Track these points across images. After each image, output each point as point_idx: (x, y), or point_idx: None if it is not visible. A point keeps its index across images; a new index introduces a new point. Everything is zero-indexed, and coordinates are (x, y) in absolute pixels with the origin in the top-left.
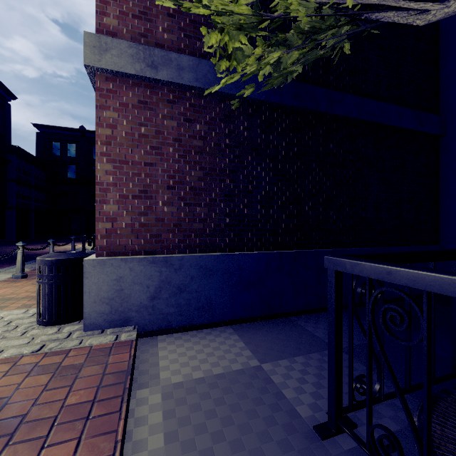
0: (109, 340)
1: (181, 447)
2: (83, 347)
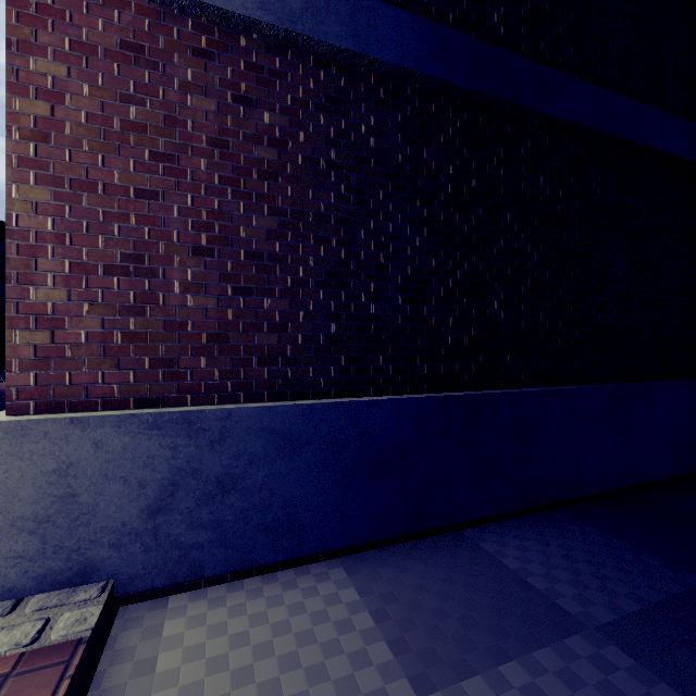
0: (14, 644)
1: None
2: None
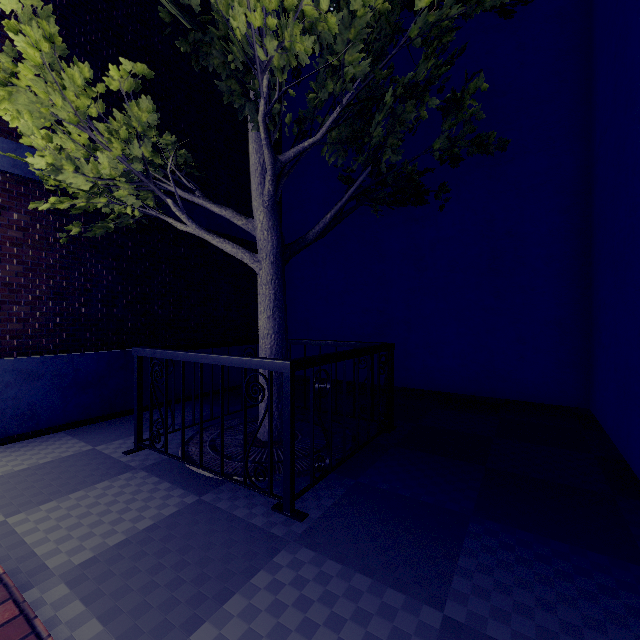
0: None
1: (10, 499)
2: None
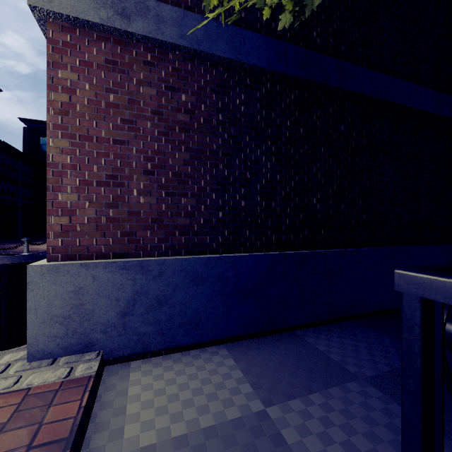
0: (57, 377)
1: None
2: (18, 388)
